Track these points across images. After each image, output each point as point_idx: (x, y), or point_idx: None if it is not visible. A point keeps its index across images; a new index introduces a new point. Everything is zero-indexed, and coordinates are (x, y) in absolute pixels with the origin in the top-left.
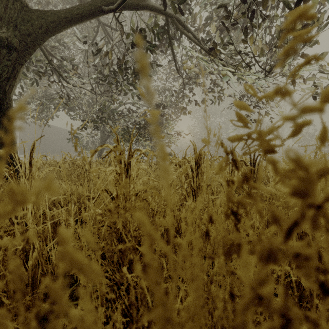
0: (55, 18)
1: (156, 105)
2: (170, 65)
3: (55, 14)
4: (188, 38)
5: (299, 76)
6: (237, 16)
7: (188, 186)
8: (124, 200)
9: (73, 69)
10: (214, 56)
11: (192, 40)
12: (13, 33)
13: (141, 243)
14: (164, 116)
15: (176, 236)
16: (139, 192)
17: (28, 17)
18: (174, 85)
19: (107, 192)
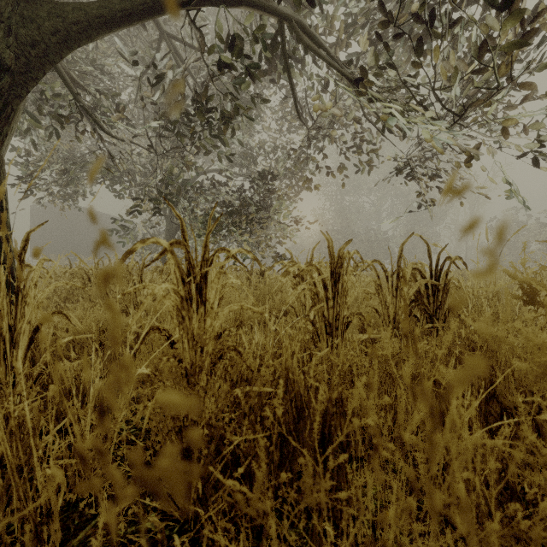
0: (81, 16)
1: (259, 173)
2: (283, 105)
3: (80, 8)
4: (316, 54)
5: (512, 119)
6: (401, 15)
7: (319, 316)
8: (192, 350)
9: (117, 110)
10: (360, 85)
11: (321, 58)
12: (5, 41)
13: (226, 443)
14: (273, 192)
15: (297, 422)
16: (224, 329)
17: (32, 14)
18: (290, 139)
19: (161, 332)
